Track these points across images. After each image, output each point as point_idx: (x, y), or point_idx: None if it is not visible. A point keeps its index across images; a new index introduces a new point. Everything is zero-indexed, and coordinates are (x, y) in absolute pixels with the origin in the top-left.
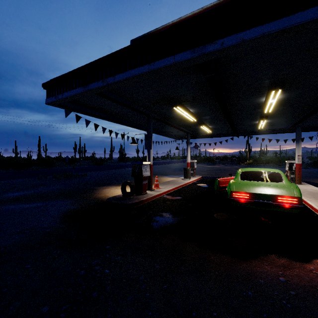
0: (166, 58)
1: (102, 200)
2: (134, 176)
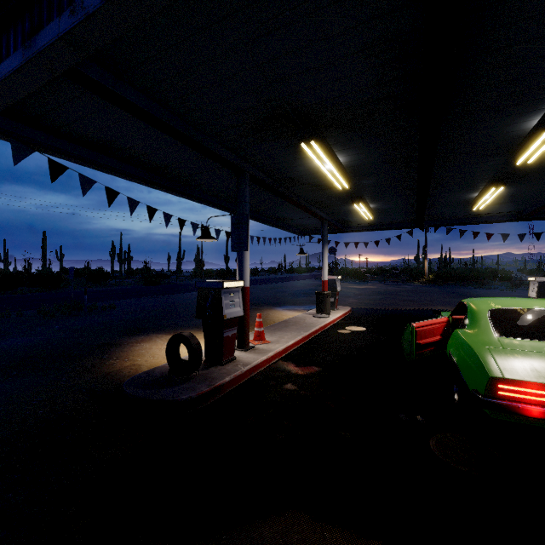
0: None
1: (118, 382)
2: (203, 317)
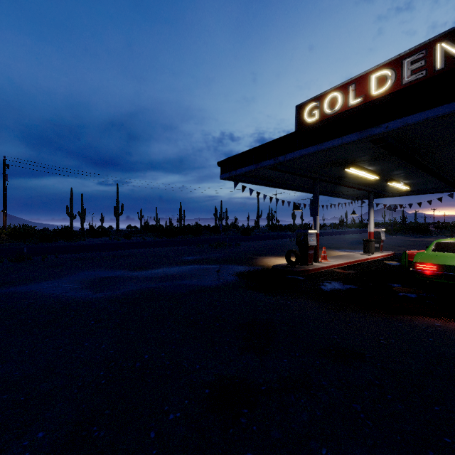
0: (334, 140)
1: (266, 268)
2: (299, 245)
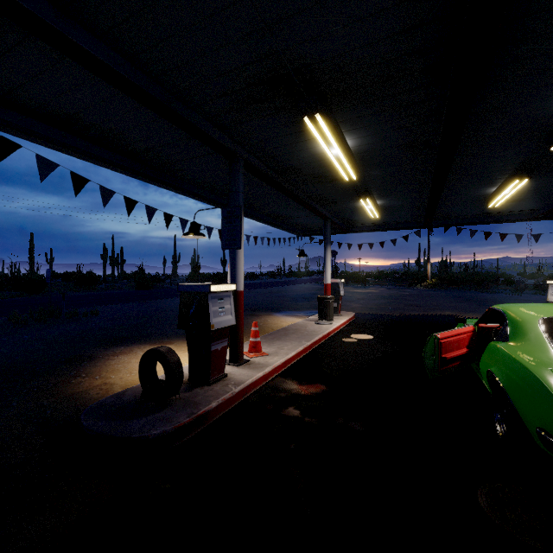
0: None
1: (81, 408)
2: (187, 327)
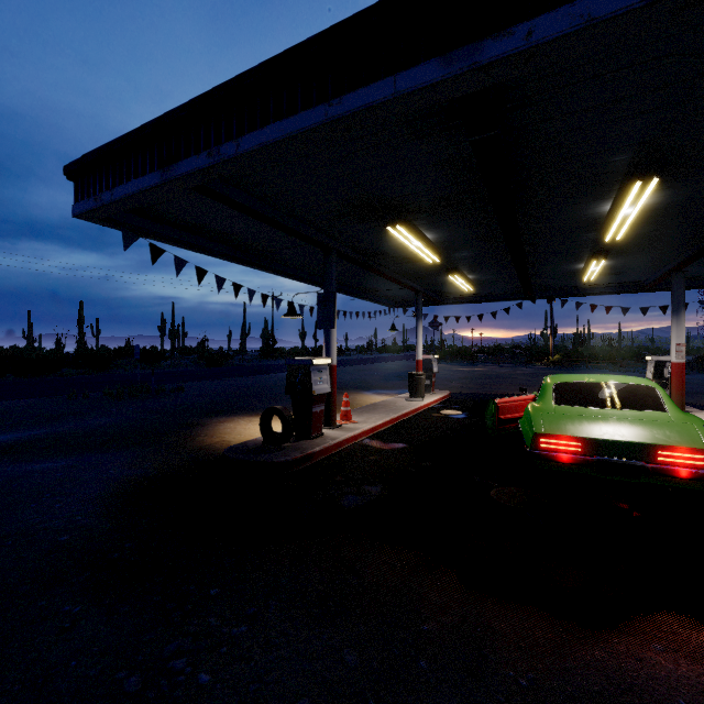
0: (372, 85)
1: (214, 454)
2: (293, 393)
